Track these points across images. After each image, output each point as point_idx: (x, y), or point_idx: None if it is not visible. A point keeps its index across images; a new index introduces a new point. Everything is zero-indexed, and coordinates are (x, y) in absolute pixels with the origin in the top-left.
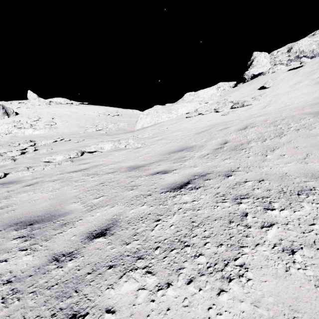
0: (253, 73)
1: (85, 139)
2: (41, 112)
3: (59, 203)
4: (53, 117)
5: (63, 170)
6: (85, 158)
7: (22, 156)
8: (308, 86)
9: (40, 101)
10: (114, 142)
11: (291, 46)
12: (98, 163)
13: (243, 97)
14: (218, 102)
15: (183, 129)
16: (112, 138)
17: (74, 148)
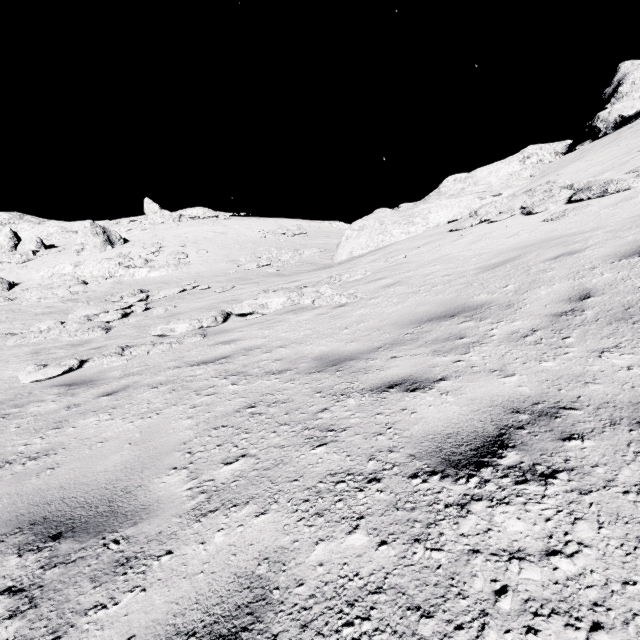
0: (621, 112)
1: (236, 285)
2: (165, 237)
3: (142, 463)
4: (183, 244)
5: (182, 357)
6: (231, 328)
7: (123, 321)
8: None
9: (164, 216)
10: (289, 292)
11: None
12: (254, 342)
13: (600, 174)
14: (530, 191)
15: (444, 260)
16: (288, 283)
17: (213, 304)
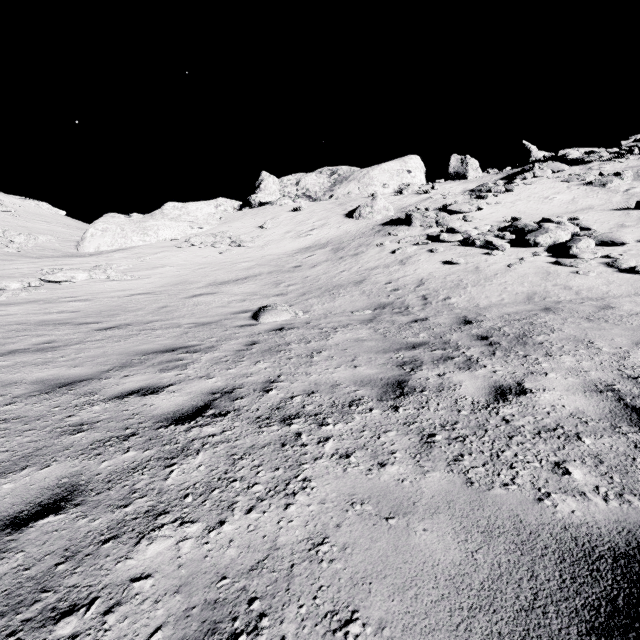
0: (260, 199)
1: None
2: None
3: (117, 306)
4: None
5: (56, 296)
6: (59, 287)
7: None
8: (290, 239)
9: None
10: (88, 271)
11: (300, 179)
12: (95, 291)
13: (243, 235)
14: (215, 235)
15: (175, 264)
16: (63, 265)
17: None
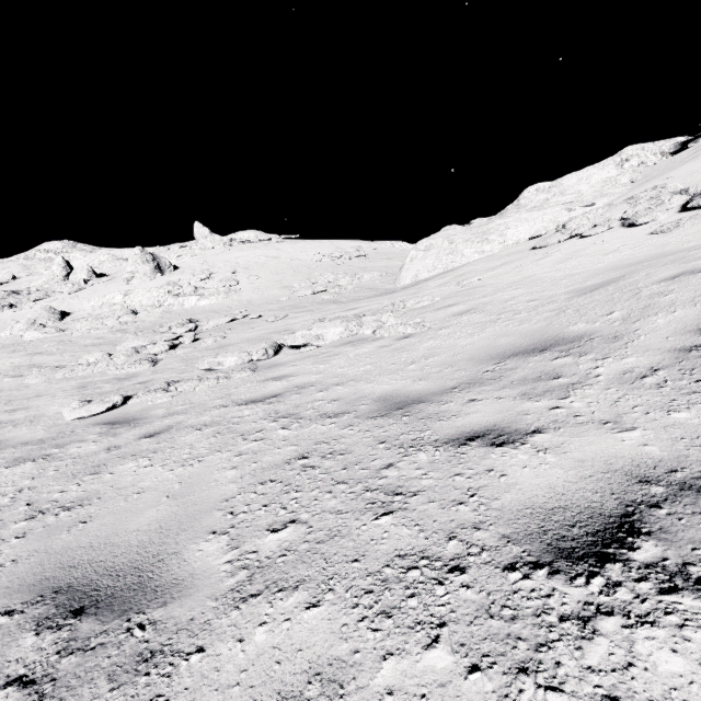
0: None
1: (290, 313)
2: (215, 263)
3: (178, 523)
4: (234, 270)
5: (230, 394)
6: (283, 362)
7: (170, 353)
8: None
9: (214, 240)
10: (347, 321)
11: None
12: (307, 378)
13: None
14: (631, 199)
15: (528, 282)
16: (345, 311)
17: (264, 335)
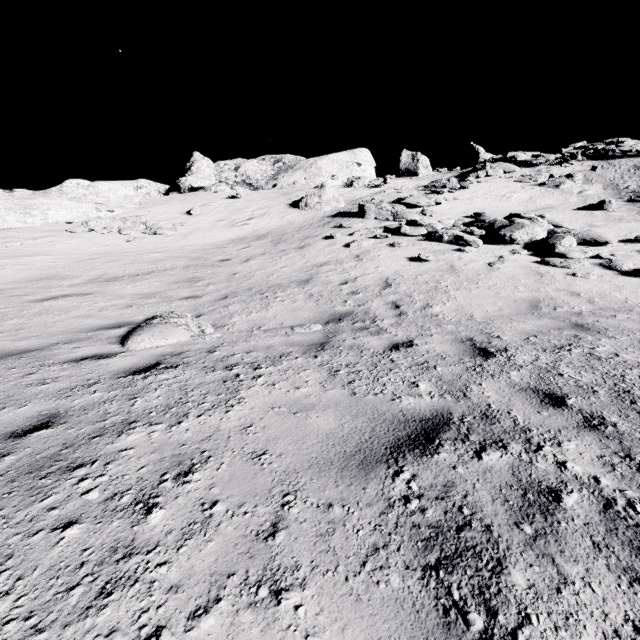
0: (191, 183)
1: None
2: None
3: None
4: None
5: None
6: None
7: None
8: (222, 228)
9: None
10: None
11: (240, 164)
12: None
13: (163, 221)
14: (125, 219)
15: (56, 253)
16: None
17: None
